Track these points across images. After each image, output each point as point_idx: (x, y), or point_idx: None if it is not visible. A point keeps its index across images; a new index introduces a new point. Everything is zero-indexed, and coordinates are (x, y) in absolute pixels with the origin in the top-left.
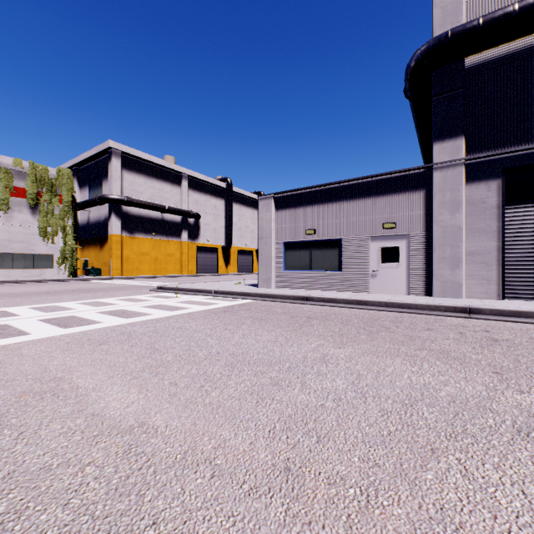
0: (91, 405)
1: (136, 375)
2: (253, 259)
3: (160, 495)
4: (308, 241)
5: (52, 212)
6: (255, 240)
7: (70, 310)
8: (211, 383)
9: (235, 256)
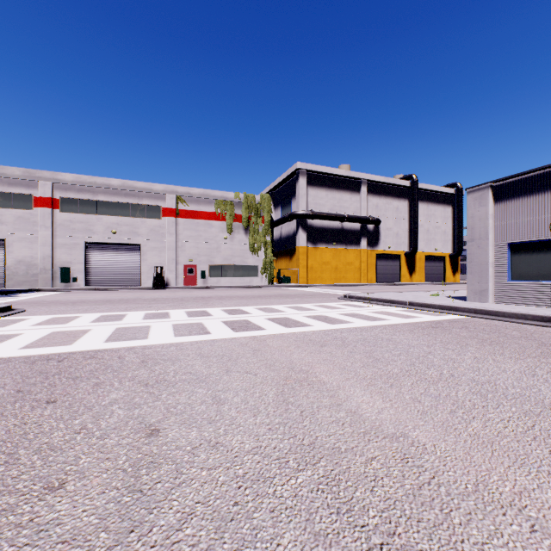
0: (344, 401)
1: (370, 382)
2: (444, 266)
3: (469, 523)
4: None
5: (257, 231)
6: (448, 243)
7: (282, 312)
8: (463, 410)
9: (421, 263)
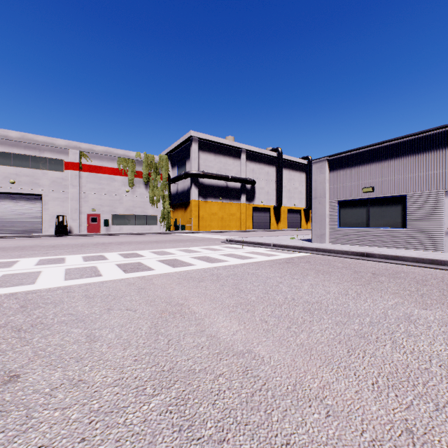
0: (207, 328)
1: (232, 309)
2: (300, 217)
3: (284, 418)
4: (364, 199)
5: (156, 186)
6: (303, 200)
7: (173, 255)
8: (296, 325)
9: (285, 214)
